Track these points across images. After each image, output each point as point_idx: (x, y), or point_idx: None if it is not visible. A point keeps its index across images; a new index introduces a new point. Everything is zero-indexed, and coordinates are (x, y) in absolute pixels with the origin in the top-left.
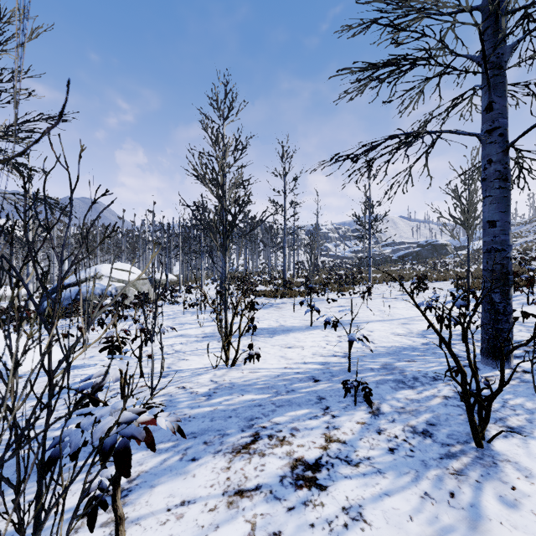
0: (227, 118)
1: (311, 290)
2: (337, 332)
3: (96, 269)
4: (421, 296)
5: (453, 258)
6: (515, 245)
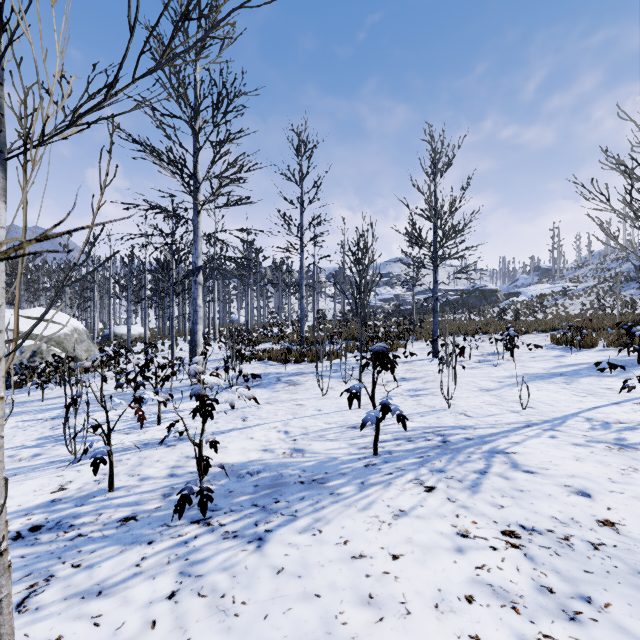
0: (201, 50)
1: (382, 359)
2: (477, 496)
3: None
4: (516, 357)
5: (509, 306)
6: (577, 291)
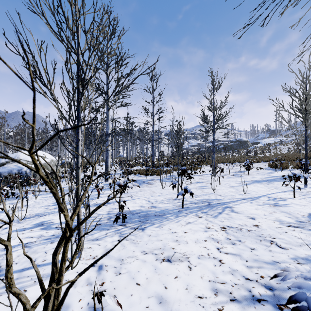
0: (110, 39)
1: (184, 172)
2: (216, 219)
3: (16, 155)
4: (250, 173)
5: (253, 149)
6: (287, 141)
